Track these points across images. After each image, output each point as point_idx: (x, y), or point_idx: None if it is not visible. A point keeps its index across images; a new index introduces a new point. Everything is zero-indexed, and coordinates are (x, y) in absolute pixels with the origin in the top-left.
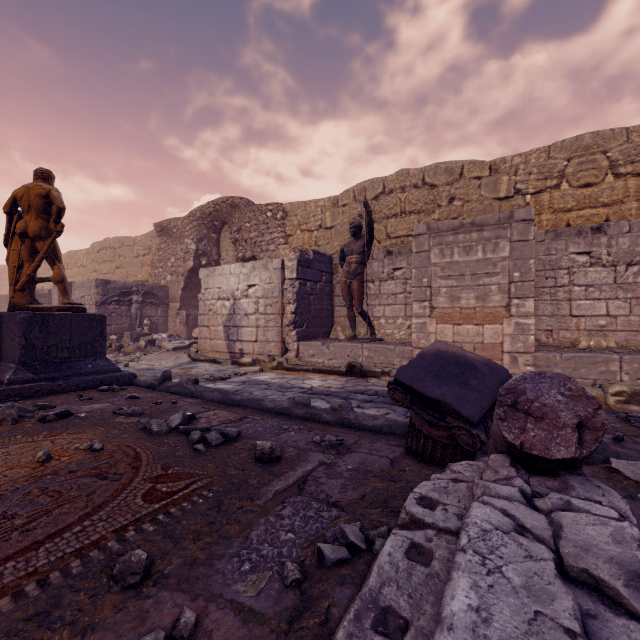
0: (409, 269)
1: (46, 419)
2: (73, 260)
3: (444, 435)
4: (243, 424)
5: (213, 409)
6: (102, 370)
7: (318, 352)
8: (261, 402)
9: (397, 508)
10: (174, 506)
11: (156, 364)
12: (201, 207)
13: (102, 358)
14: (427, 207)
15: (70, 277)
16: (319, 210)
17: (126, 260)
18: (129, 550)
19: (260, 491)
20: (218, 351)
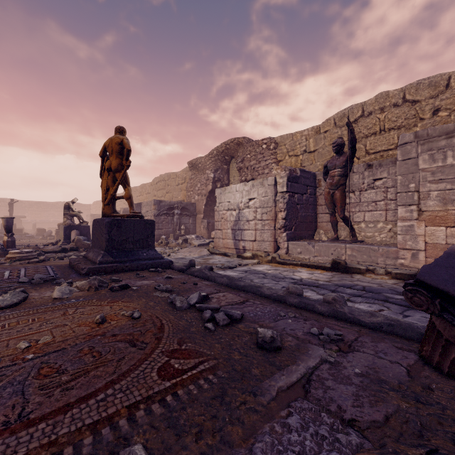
0: (390, 178)
1: (113, 289)
2: (143, 190)
3: None
4: (245, 307)
5: (222, 291)
6: (152, 257)
7: (304, 250)
8: (260, 289)
9: None
10: (182, 387)
11: (187, 255)
12: (217, 147)
13: (152, 249)
14: (408, 122)
15: (142, 200)
16: (304, 138)
17: (171, 188)
18: (135, 435)
19: (263, 384)
20: (227, 247)
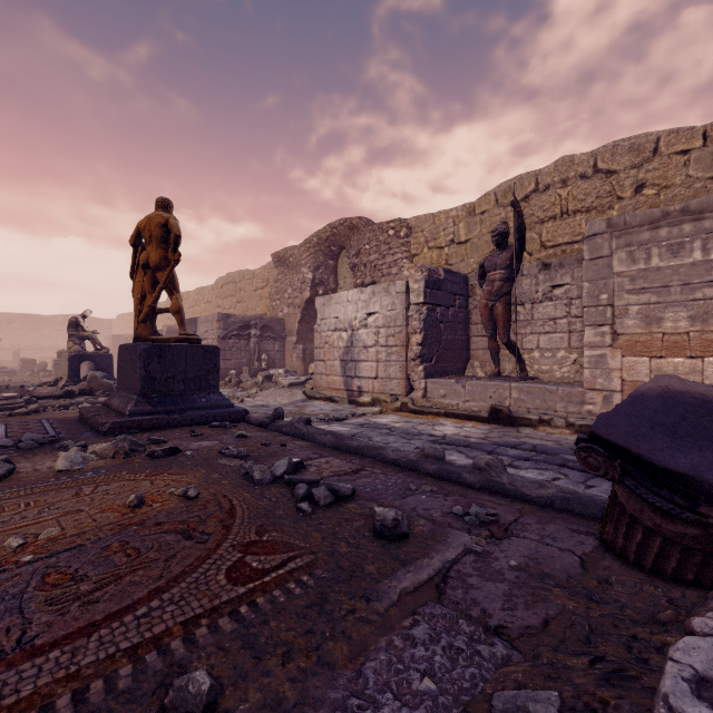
0: (575, 285)
1: (154, 455)
2: (200, 297)
3: (689, 534)
4: (359, 478)
5: (325, 456)
6: (215, 405)
7: (451, 392)
8: (382, 451)
9: (622, 668)
10: (263, 594)
11: (271, 401)
12: (318, 232)
13: (215, 392)
14: (601, 202)
15: (198, 313)
16: (451, 222)
17: (246, 294)
18: (195, 661)
19: (380, 586)
20: (334, 388)
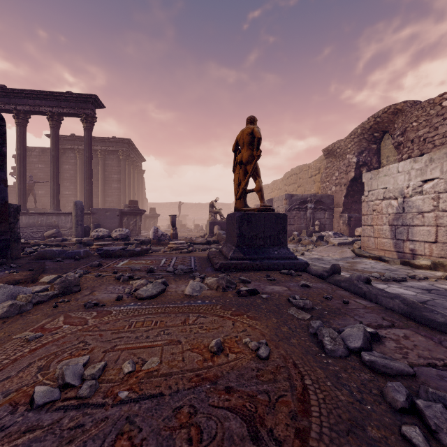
0: None
1: (240, 293)
2: (275, 186)
3: None
4: None
5: (399, 325)
6: (284, 257)
7: None
8: None
9: None
10: None
11: (324, 255)
12: (361, 124)
13: (284, 247)
14: None
15: (273, 196)
16: None
17: (303, 181)
18: None
19: None
20: (382, 249)
